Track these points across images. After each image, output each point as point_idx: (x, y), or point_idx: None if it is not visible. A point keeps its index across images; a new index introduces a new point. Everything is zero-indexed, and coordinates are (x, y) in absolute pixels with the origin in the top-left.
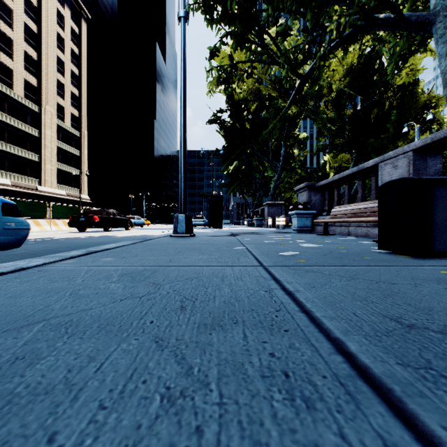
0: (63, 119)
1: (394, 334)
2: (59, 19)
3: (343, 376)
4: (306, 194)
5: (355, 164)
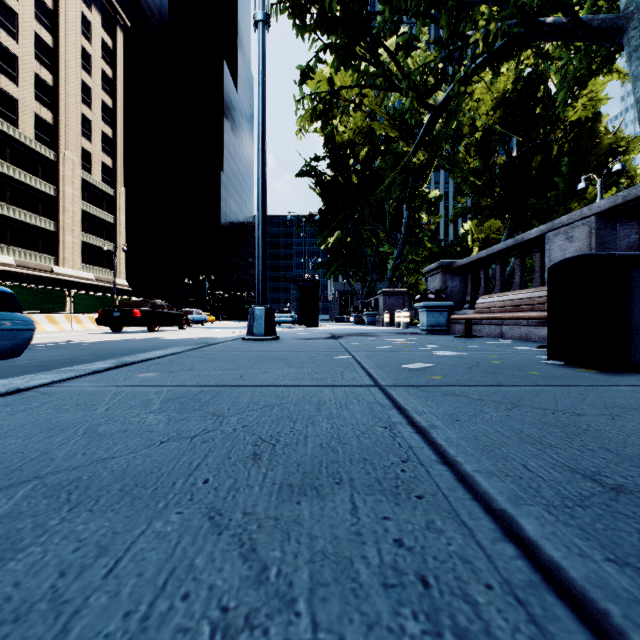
0: (91, 171)
1: (594, 504)
2: (85, 27)
3: (521, 584)
4: (440, 278)
5: (509, 235)
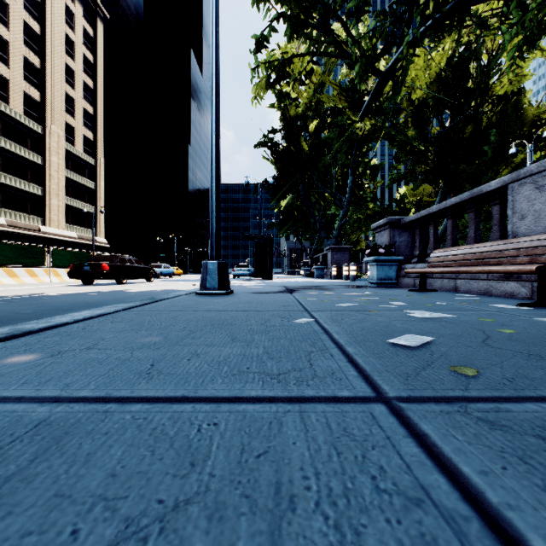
0: (74, 143)
1: None
2: (69, 17)
3: None
4: (388, 234)
5: (442, 197)
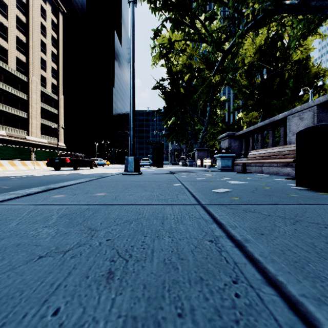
0: (45, 87)
1: None
2: (42, 12)
3: None
4: (228, 141)
5: (262, 119)
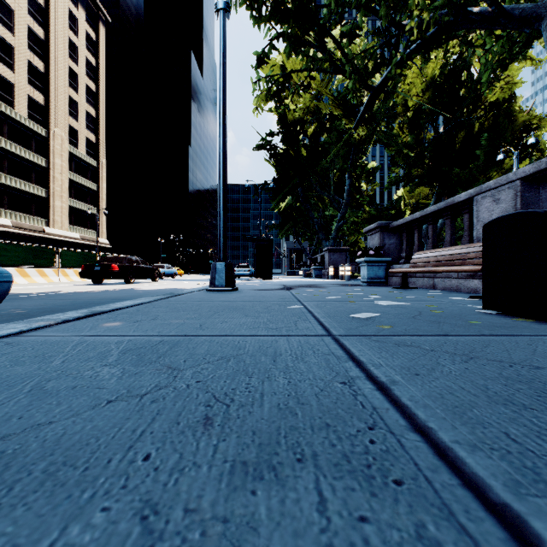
0: (77, 145)
1: None
2: (72, 22)
3: None
4: (379, 237)
5: (436, 200)
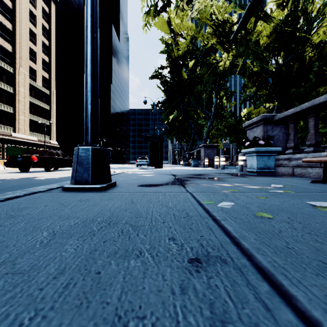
0: (35, 80)
1: None
2: None
3: None
4: (262, 129)
5: (276, 112)
